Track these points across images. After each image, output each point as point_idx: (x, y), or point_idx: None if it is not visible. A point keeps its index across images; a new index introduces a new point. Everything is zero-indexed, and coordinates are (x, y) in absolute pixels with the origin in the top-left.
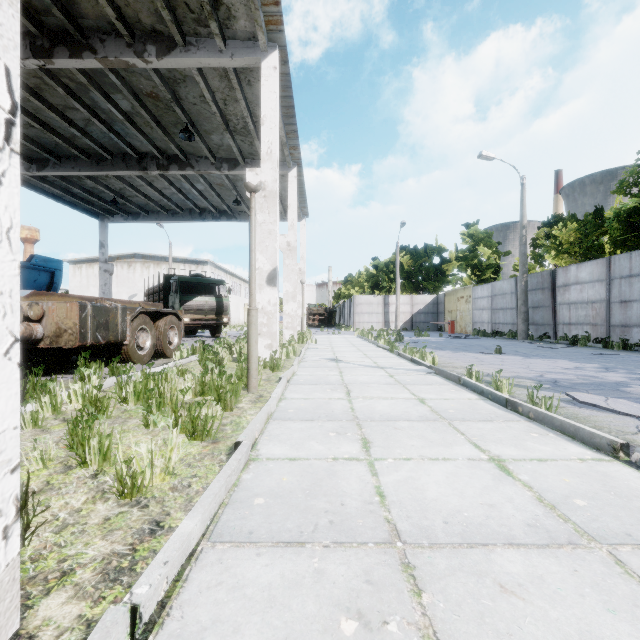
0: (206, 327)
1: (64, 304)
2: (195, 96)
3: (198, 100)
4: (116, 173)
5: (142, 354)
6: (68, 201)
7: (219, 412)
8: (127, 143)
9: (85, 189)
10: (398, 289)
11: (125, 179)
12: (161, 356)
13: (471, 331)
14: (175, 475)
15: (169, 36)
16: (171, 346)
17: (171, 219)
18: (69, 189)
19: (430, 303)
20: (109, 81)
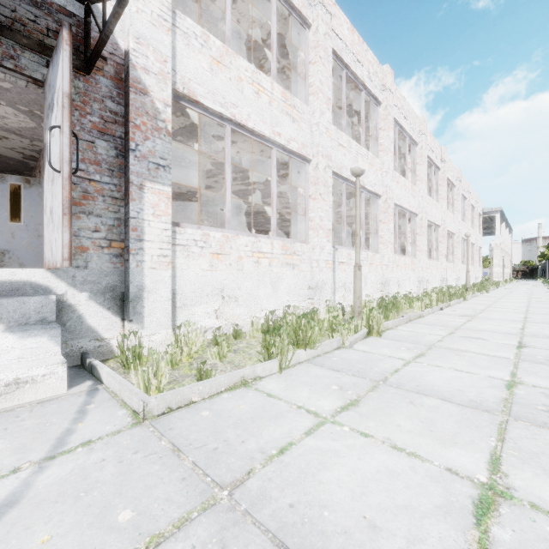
0: None
1: None
2: None
3: None
4: None
5: None
6: None
7: None
8: None
9: None
10: None
11: None
12: None
13: None
14: None
15: None
16: None
17: None
18: None
19: None
20: None
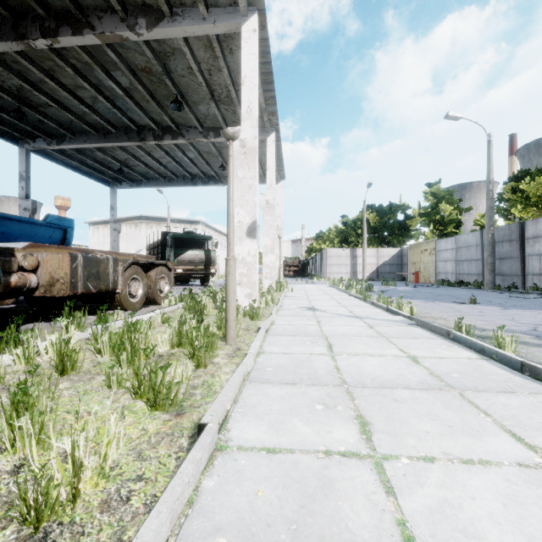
0: (196, 277)
1: (56, 255)
2: (183, 68)
3: (186, 72)
4: (120, 144)
5: (134, 301)
6: (84, 171)
7: (190, 371)
8: (128, 117)
9: (97, 160)
10: (365, 243)
11: (128, 150)
12: (153, 303)
13: (435, 281)
14: (113, 478)
15: (158, 9)
16: (162, 294)
17: (168, 184)
18: (84, 161)
19: (394, 255)
20: (109, 59)
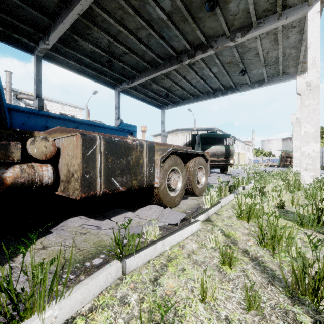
0: (217, 166)
1: (72, 138)
2: None
3: None
4: (165, 71)
5: (173, 195)
6: (147, 101)
7: None
8: (170, 46)
9: (153, 91)
10: None
11: (171, 78)
12: (190, 194)
13: None
14: None
15: None
16: (199, 185)
17: (196, 101)
18: (147, 93)
19: None
20: None
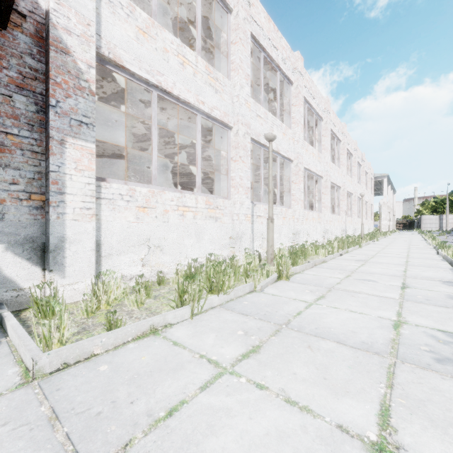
0: None
1: None
2: None
3: None
4: None
5: None
6: None
7: None
8: None
9: None
10: (447, 212)
11: None
12: None
13: None
14: None
15: None
16: None
17: None
18: None
19: None
20: None
